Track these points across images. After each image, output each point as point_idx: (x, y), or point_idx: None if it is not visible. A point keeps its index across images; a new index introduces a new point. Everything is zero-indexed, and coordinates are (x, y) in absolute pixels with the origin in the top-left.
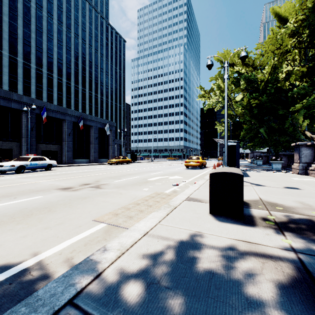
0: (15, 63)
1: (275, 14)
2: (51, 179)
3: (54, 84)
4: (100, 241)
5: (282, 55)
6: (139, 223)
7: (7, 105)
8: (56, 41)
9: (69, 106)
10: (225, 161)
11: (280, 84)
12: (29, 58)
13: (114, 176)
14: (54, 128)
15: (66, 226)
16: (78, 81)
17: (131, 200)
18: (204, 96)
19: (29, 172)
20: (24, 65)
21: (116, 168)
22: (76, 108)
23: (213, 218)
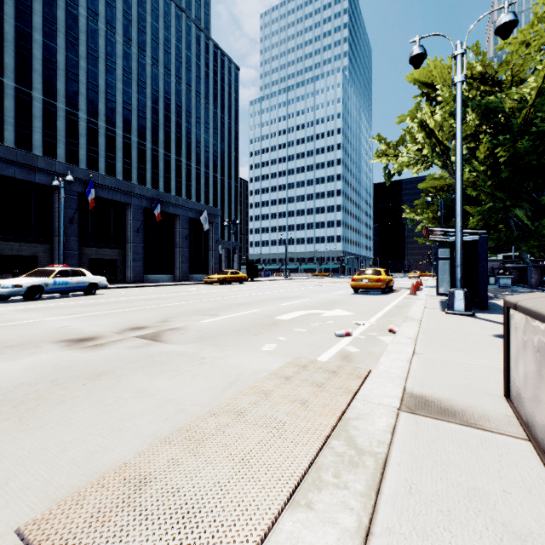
0: (53, 112)
1: None
2: (75, 314)
3: (118, 147)
4: None
5: None
6: None
7: (27, 177)
8: (121, 72)
9: (143, 184)
10: (457, 277)
11: None
12: (76, 102)
13: (207, 309)
14: (112, 220)
15: None
16: (158, 140)
17: (222, 388)
18: (387, 153)
19: (53, 298)
20: (68, 114)
21: (218, 291)
22: (154, 187)
23: None
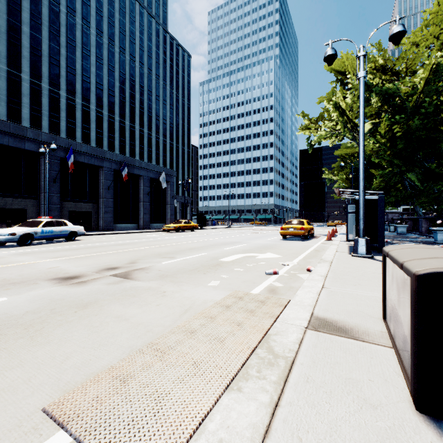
0: (38, 91)
1: None
2: (61, 257)
3: (92, 119)
4: None
5: None
6: None
7: (18, 145)
8: (95, 59)
9: (112, 149)
10: (360, 228)
11: None
12: (57, 83)
13: (165, 253)
14: (87, 179)
15: None
16: (125, 114)
17: (179, 314)
18: (310, 127)
19: (41, 244)
20: (51, 93)
21: (174, 238)
22: (122, 152)
23: None
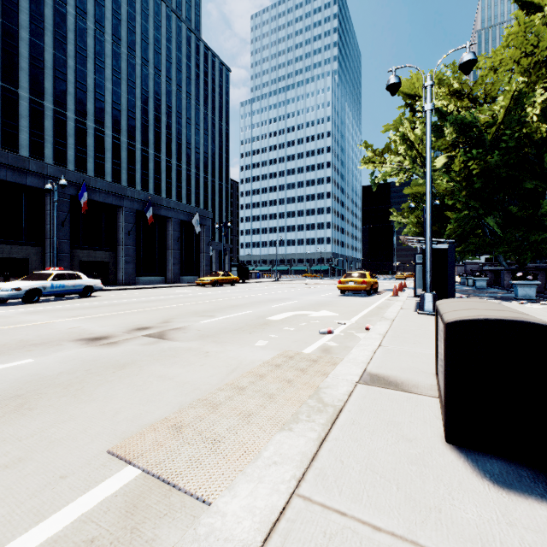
0: (40, 111)
1: None
2: (80, 316)
3: (107, 147)
4: None
5: (538, 68)
6: (232, 490)
7: (18, 180)
8: (111, 72)
9: (133, 185)
10: (427, 282)
11: (529, 130)
12: (64, 102)
13: (203, 311)
14: (103, 222)
15: (25, 474)
16: (148, 141)
17: (226, 373)
18: (374, 160)
19: (50, 301)
20: (56, 114)
21: (211, 293)
22: (144, 188)
23: (467, 465)
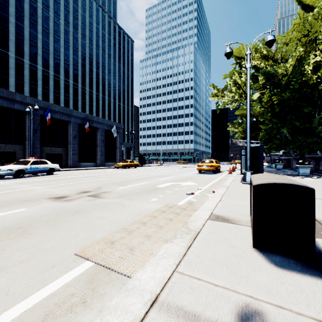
0: (21, 65)
1: (299, 0)
2: (48, 185)
3: (61, 86)
4: (74, 307)
5: (311, 43)
6: (143, 269)
7: (9, 106)
8: (63, 42)
9: (76, 108)
10: (248, 165)
11: (306, 78)
12: (35, 59)
13: (119, 182)
14: (59, 130)
15: (32, 265)
16: (85, 83)
17: (135, 215)
18: (218, 95)
19: (29, 177)
20: (31, 66)
21: (123, 172)
22: (83, 110)
23: (263, 258)
